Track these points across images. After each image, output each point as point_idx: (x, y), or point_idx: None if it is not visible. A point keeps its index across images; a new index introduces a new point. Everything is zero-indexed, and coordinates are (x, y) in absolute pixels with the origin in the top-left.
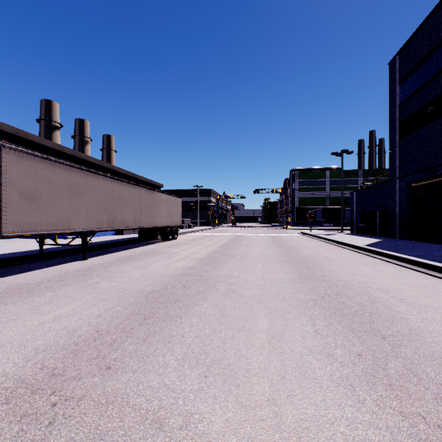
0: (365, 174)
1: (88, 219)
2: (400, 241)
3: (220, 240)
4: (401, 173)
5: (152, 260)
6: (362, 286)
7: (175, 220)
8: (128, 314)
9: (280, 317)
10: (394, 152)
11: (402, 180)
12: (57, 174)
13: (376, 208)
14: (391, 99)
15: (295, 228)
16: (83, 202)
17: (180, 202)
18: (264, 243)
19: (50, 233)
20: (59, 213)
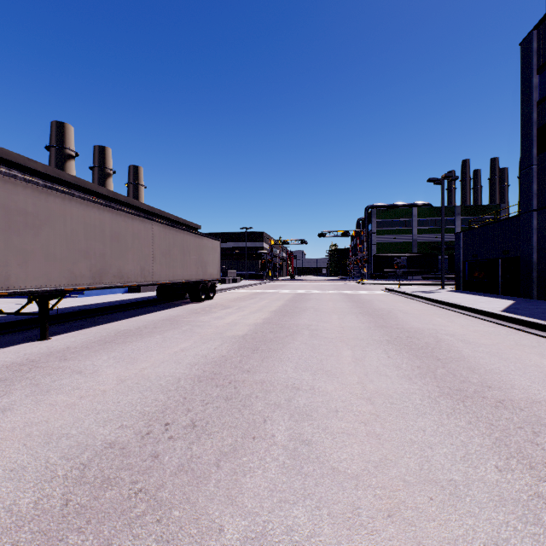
0: (464, 212)
1: (50, 271)
2: (545, 303)
3: (275, 301)
4: (542, 203)
5: (159, 339)
6: None
7: (210, 272)
8: None
9: None
10: (530, 173)
11: (543, 213)
12: None
13: (497, 254)
14: (525, 95)
15: (374, 283)
16: (37, 241)
17: (218, 247)
18: (339, 306)
19: None
20: None
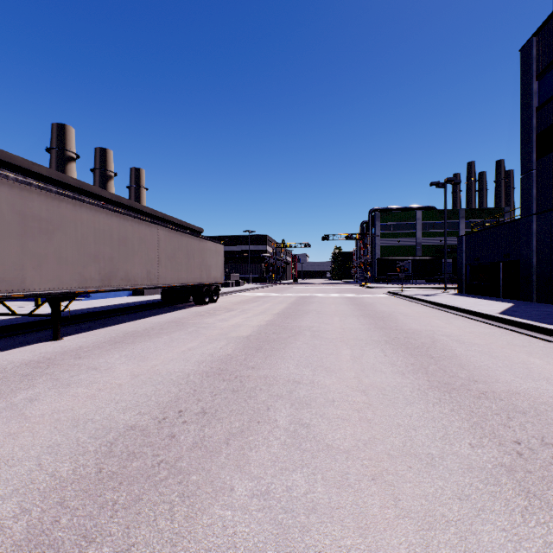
0: (468, 215)
1: (62, 274)
2: (544, 306)
3: (278, 304)
4: (541, 207)
5: (166, 339)
6: None
7: (213, 275)
8: (12, 545)
9: None
10: (530, 177)
11: (542, 217)
12: None
13: (498, 258)
14: (525, 101)
15: (377, 286)
16: (51, 245)
17: (222, 250)
18: (341, 308)
19: None
20: None
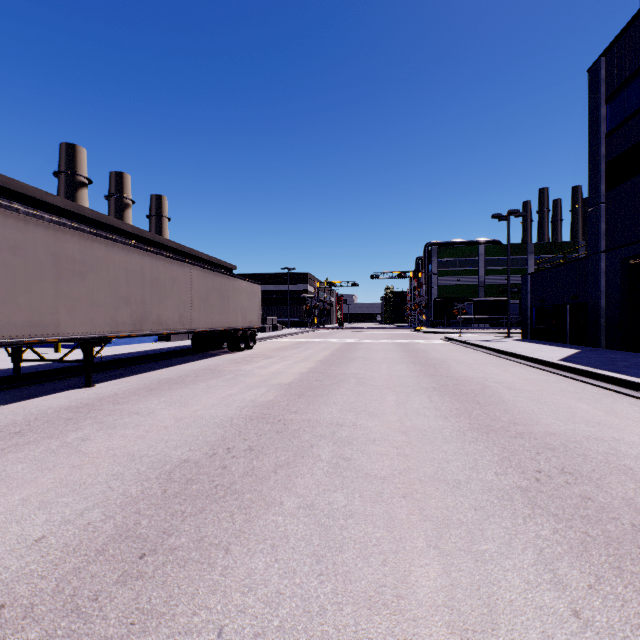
0: (538, 250)
1: (95, 318)
2: (611, 352)
3: (321, 350)
4: (610, 244)
5: (204, 386)
6: (605, 451)
7: (250, 319)
8: (108, 537)
9: (464, 549)
10: (598, 211)
11: (611, 255)
12: (31, 236)
13: (565, 299)
14: (593, 127)
15: (433, 331)
16: (84, 288)
17: (259, 291)
18: (391, 355)
19: (16, 342)
20: (36, 306)
